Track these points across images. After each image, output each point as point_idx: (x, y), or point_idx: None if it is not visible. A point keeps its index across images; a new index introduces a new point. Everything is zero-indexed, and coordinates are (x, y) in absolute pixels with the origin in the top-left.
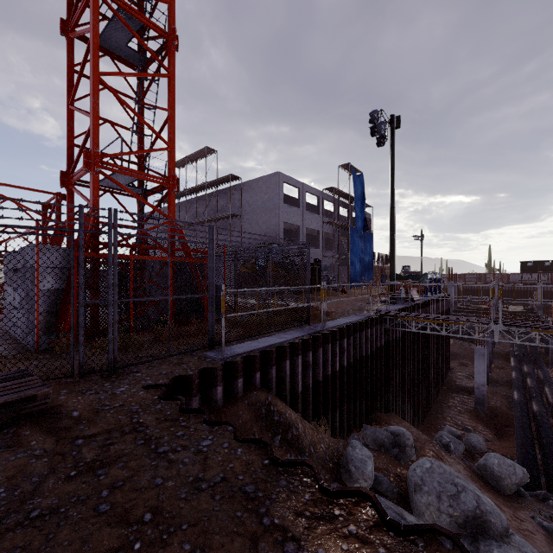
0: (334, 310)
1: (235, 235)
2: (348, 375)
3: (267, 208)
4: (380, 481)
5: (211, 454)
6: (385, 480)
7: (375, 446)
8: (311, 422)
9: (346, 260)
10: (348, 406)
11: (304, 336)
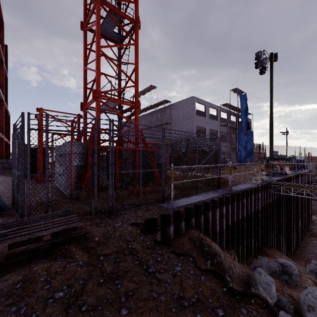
0: (233, 179)
1: (167, 134)
2: (246, 222)
3: (186, 118)
4: (279, 299)
5: (184, 277)
6: (283, 299)
7: (268, 271)
8: (224, 251)
9: (235, 148)
10: (246, 242)
11: (219, 196)
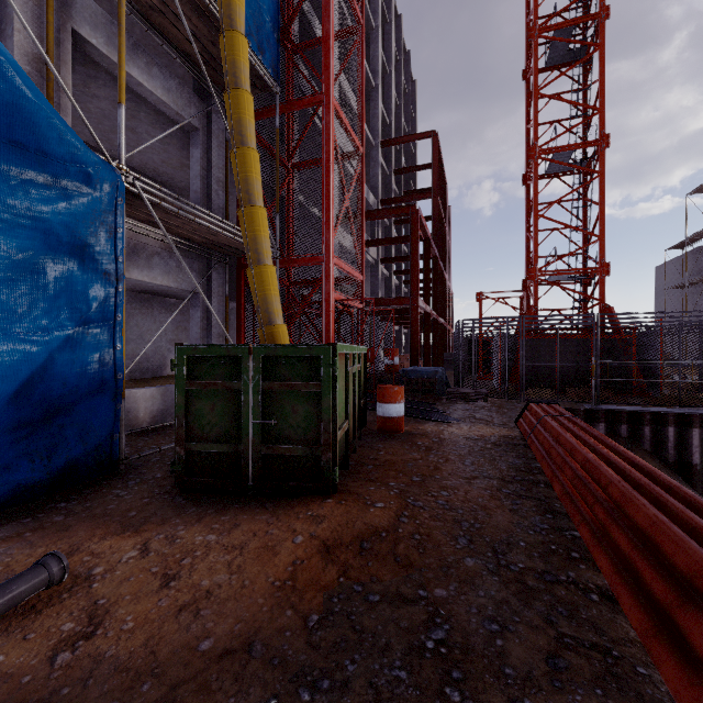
0: None
1: None
2: None
3: None
4: None
5: None
6: None
7: None
8: None
9: None
10: None
11: None
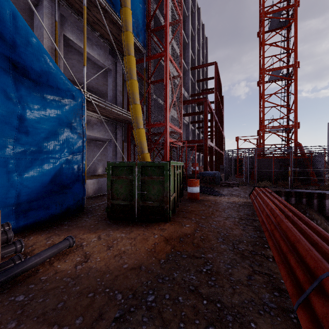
0: None
1: None
2: None
3: None
4: None
5: None
6: None
7: None
8: None
9: None
10: None
11: None
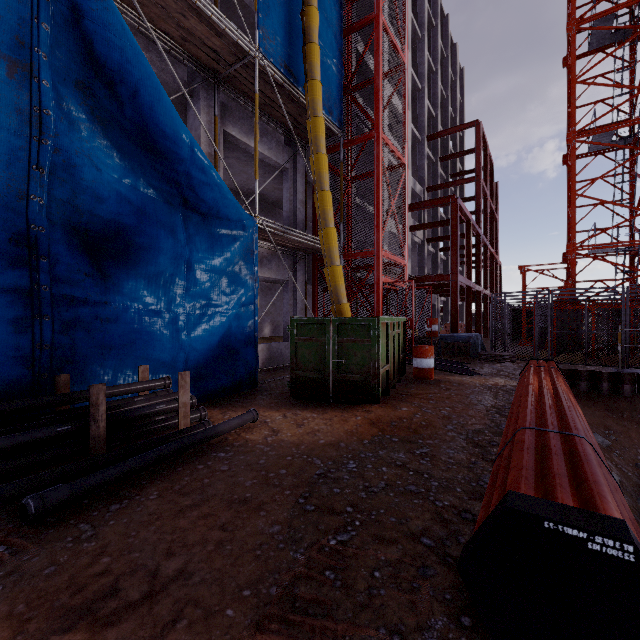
0: None
1: None
2: None
3: None
4: None
5: None
6: None
7: None
8: None
9: None
10: None
11: None
